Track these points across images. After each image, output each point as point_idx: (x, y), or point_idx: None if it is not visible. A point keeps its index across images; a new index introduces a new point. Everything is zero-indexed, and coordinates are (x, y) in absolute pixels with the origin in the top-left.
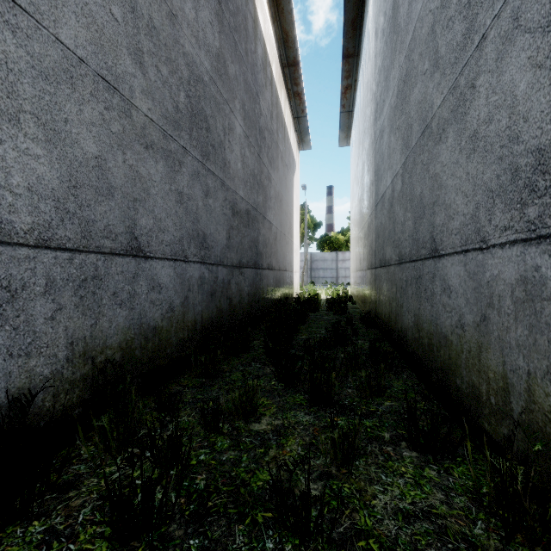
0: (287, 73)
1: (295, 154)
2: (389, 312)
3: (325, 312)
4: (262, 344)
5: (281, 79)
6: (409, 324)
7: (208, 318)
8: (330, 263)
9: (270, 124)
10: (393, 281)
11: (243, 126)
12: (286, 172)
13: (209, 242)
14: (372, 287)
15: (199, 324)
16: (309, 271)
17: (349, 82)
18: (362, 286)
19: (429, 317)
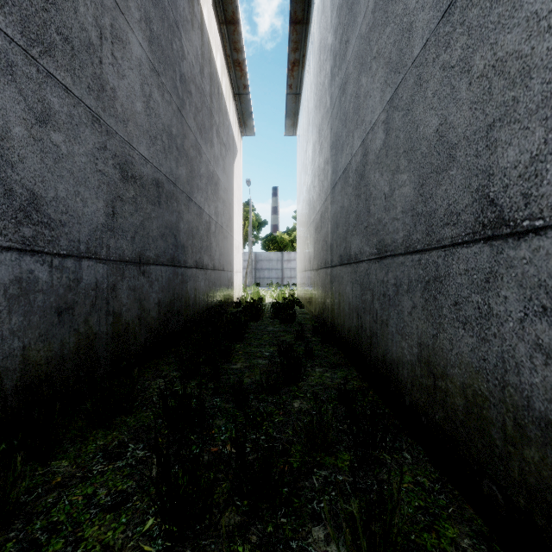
0: (224, 33)
1: (236, 137)
2: (357, 328)
3: (270, 320)
4: (168, 387)
5: (216, 35)
6: (404, 356)
7: (50, 357)
8: (275, 263)
9: (200, 80)
10: (365, 285)
11: (147, 51)
12: (224, 152)
13: (53, 213)
14: (327, 290)
15: (13, 375)
16: (254, 271)
17: (296, 56)
18: (313, 288)
19: (470, 359)
